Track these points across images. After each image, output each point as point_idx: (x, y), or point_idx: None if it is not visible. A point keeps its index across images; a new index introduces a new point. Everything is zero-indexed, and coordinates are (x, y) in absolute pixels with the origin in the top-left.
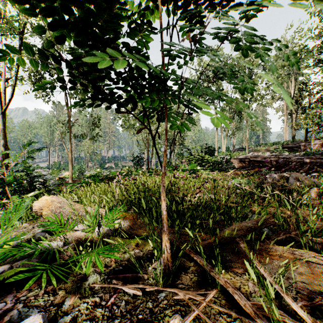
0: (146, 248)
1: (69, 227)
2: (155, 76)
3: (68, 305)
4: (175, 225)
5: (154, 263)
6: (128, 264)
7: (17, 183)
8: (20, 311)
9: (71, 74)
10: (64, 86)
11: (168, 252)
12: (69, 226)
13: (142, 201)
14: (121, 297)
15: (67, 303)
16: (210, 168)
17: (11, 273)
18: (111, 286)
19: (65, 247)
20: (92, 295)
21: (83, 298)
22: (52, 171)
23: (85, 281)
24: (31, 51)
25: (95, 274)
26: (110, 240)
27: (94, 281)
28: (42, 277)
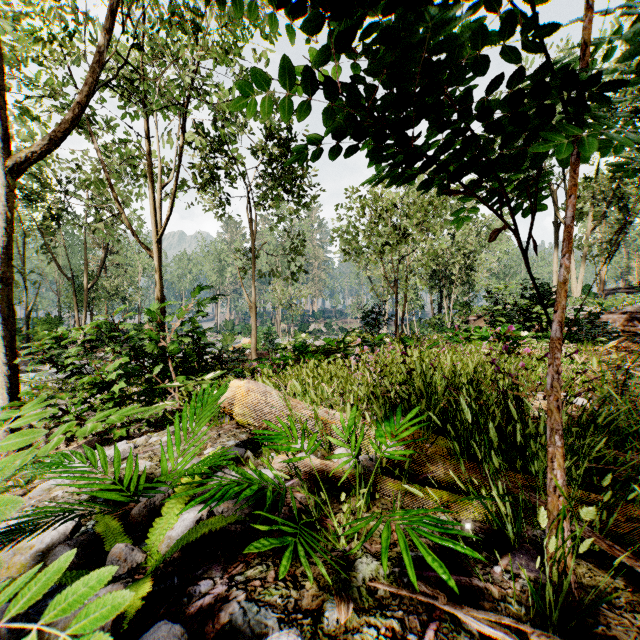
0: (465, 514)
1: (308, 447)
2: (552, 86)
3: (335, 621)
4: (532, 469)
5: (503, 559)
6: (435, 547)
7: (183, 356)
8: (245, 608)
9: (348, 115)
10: (338, 141)
11: (567, 543)
12: (308, 446)
13: (463, 404)
14: (451, 633)
15: (332, 615)
16: (546, 336)
17: (218, 525)
18: (415, 597)
19: (287, 482)
20: (379, 609)
21: (360, 610)
22: (224, 336)
23: (351, 570)
24: (287, 70)
25: (368, 558)
26: (417, 493)
27: (372, 575)
28: (300, 557)
